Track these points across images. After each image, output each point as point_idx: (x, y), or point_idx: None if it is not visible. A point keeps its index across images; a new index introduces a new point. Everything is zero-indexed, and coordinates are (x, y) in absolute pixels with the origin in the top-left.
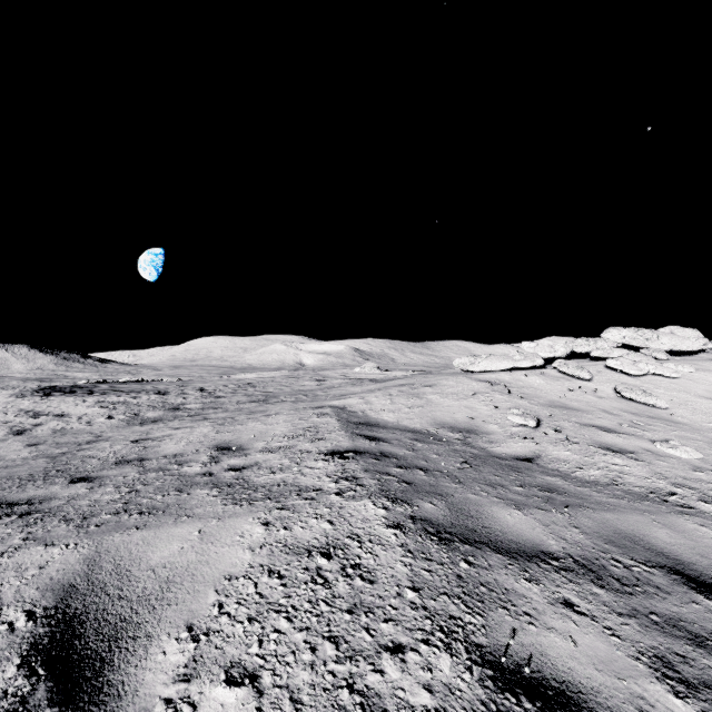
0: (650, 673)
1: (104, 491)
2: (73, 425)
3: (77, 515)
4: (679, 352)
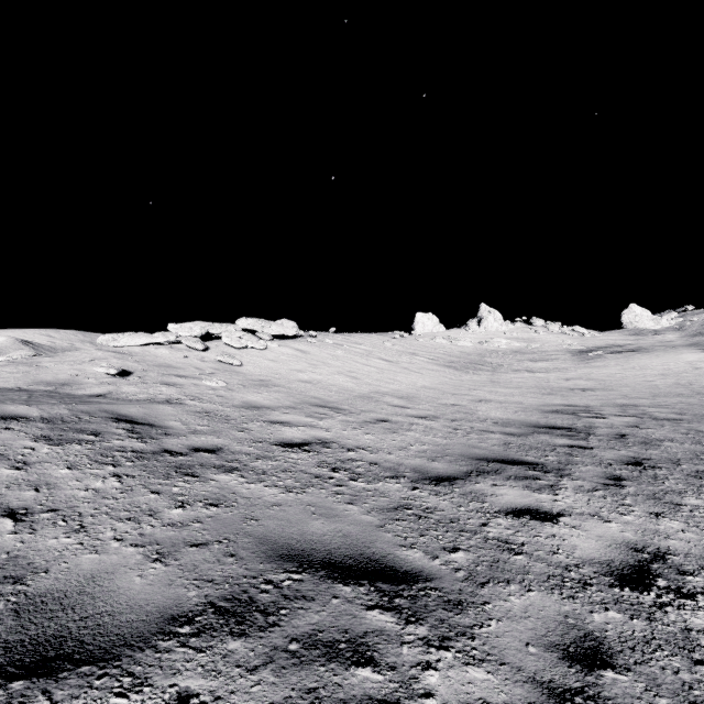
0: (29, 439)
1: None
2: None
3: None
4: (288, 337)
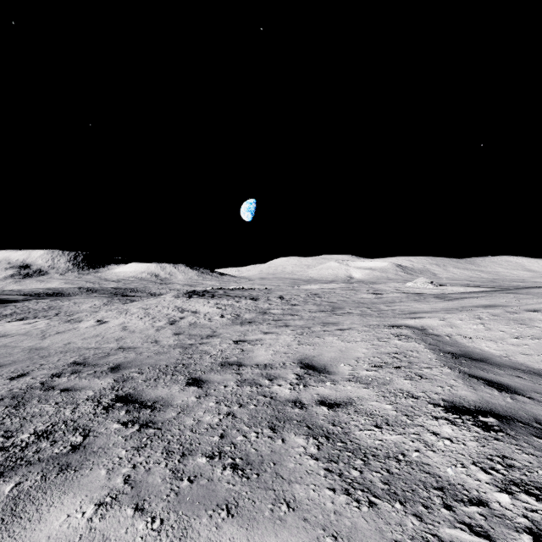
0: None
1: (207, 405)
2: (201, 320)
3: (178, 445)
4: None
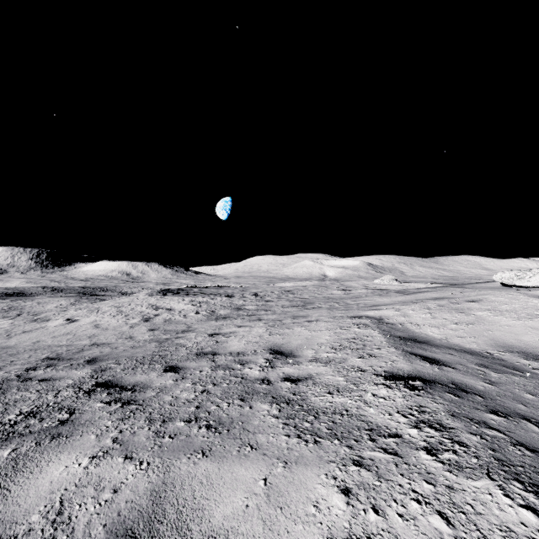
0: None
1: (183, 386)
2: (176, 317)
3: (159, 415)
4: None
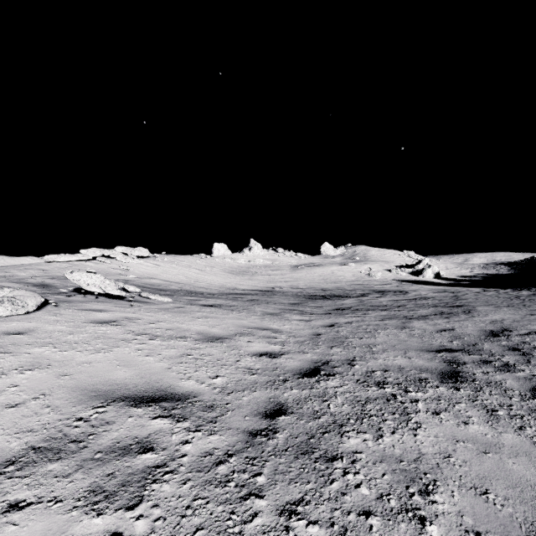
0: None
1: None
2: None
3: None
4: (142, 257)
